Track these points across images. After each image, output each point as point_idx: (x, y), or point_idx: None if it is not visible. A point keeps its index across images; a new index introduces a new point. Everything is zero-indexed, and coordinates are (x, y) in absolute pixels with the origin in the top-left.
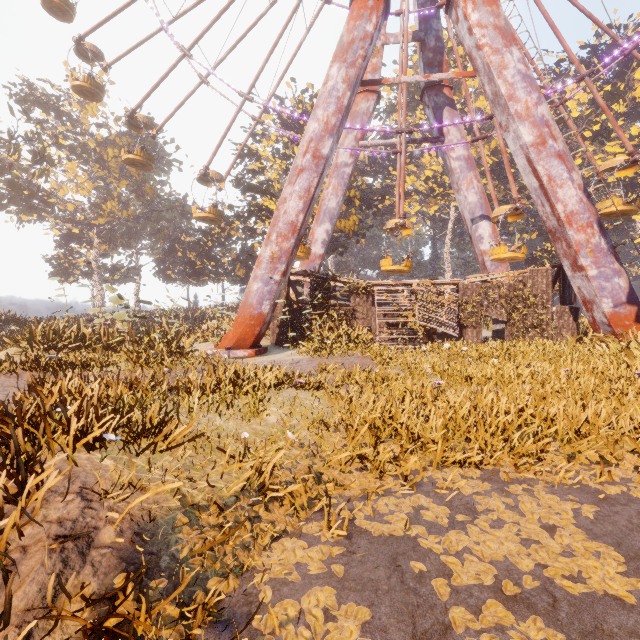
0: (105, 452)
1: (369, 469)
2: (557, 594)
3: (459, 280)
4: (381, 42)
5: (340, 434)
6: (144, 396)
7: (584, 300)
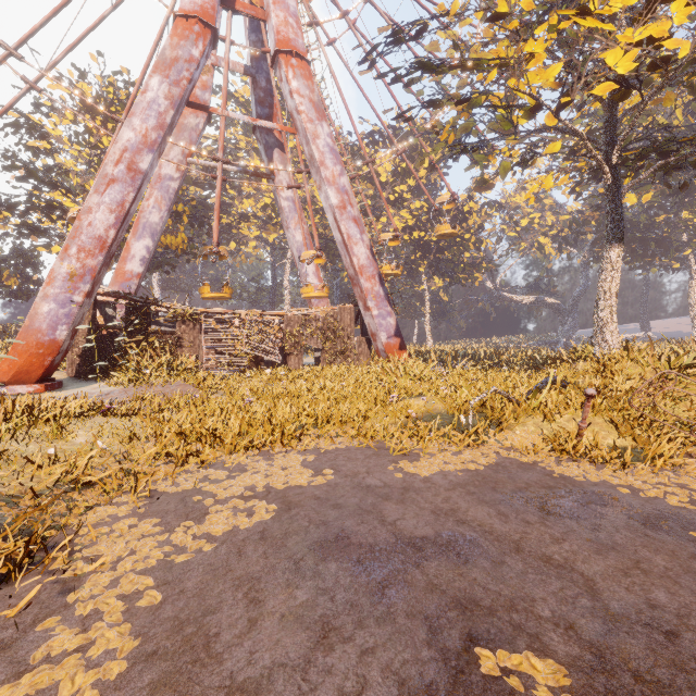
0: None
1: (175, 463)
2: (272, 490)
3: (284, 312)
4: (212, 62)
5: (151, 443)
6: None
7: (372, 333)
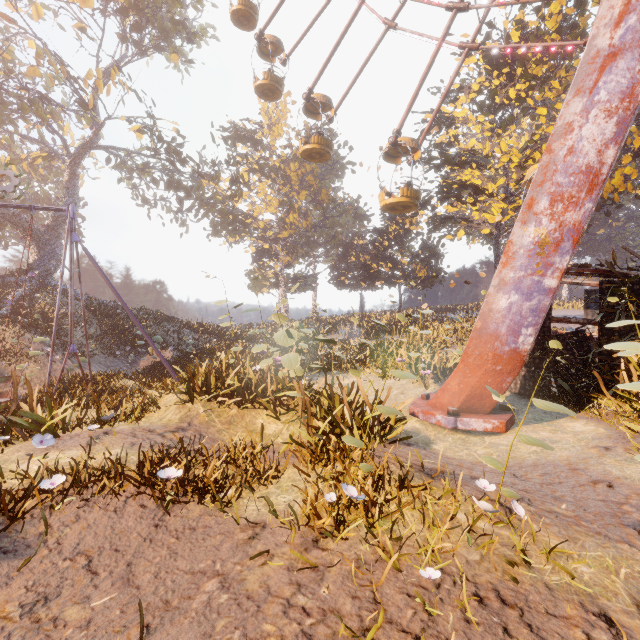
0: None
1: None
2: None
3: None
4: None
5: None
6: None
7: None
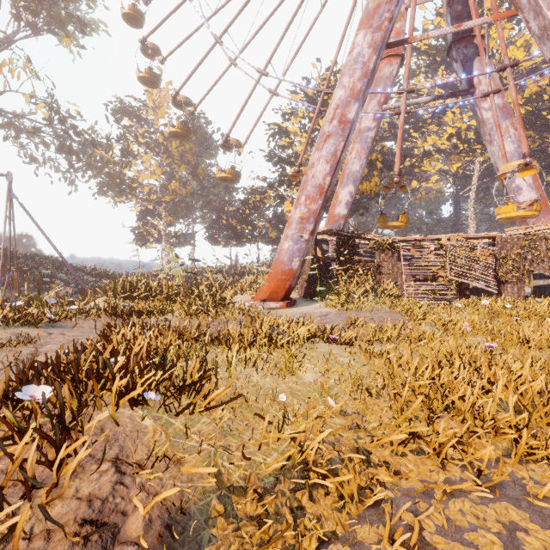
0: (145, 411)
1: (425, 451)
2: None
3: (496, 233)
4: (405, 6)
5: (384, 401)
6: (189, 346)
7: None
